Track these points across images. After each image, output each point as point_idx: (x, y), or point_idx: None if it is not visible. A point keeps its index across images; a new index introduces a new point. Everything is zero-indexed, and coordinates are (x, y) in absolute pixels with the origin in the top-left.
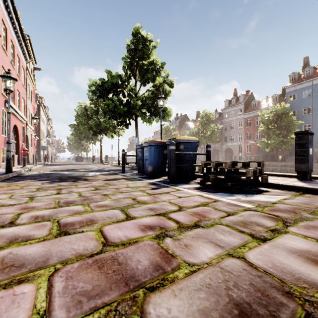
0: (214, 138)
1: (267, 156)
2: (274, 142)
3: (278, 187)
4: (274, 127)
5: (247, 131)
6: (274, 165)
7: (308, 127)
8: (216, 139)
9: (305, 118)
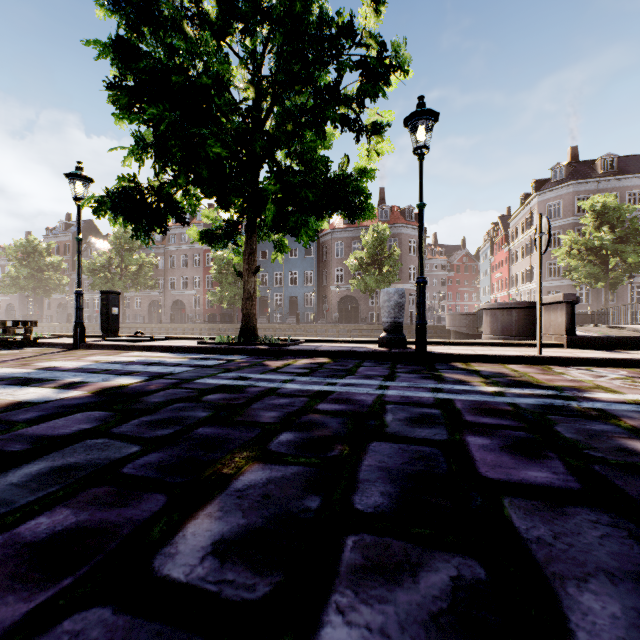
0: (145, 281)
1: (226, 316)
2: (228, 294)
3: (48, 346)
4: (230, 273)
5: (208, 273)
6: (230, 329)
7: (280, 276)
8: (147, 282)
9: (277, 263)
